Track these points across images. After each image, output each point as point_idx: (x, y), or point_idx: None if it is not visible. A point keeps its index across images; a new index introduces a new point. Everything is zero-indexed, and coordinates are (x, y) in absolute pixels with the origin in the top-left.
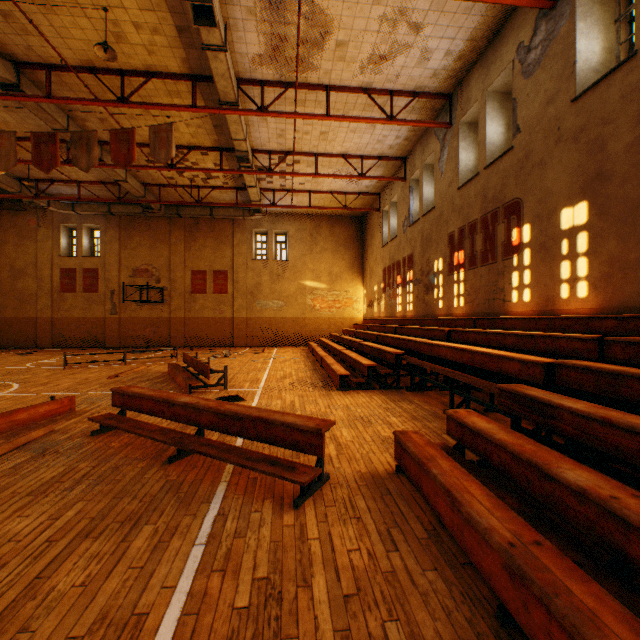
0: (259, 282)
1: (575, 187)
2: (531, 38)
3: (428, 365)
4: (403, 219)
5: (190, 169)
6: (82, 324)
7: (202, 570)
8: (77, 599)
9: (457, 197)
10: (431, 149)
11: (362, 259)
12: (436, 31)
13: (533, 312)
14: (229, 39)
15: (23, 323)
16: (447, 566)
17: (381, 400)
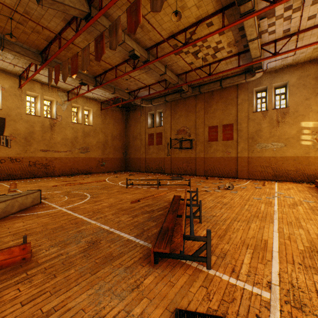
0: (258, 129)
1: None
2: None
3: None
4: None
5: (197, 40)
6: (155, 161)
7: None
8: None
9: None
10: None
11: None
12: None
13: None
14: None
15: (136, 160)
16: None
17: None
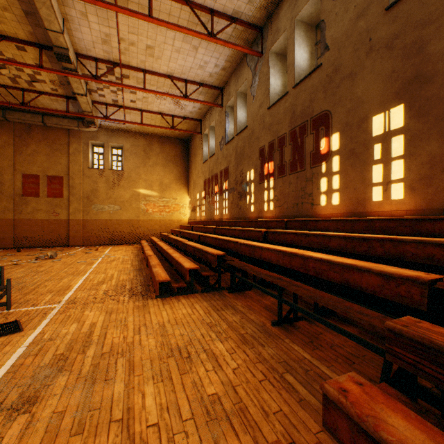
0: (95, 188)
1: (389, 93)
2: None
3: (252, 268)
4: (220, 139)
5: (0, 59)
6: None
7: None
8: None
9: (267, 116)
10: (244, 78)
11: (187, 173)
12: None
13: (343, 214)
14: None
15: None
16: None
17: (204, 310)
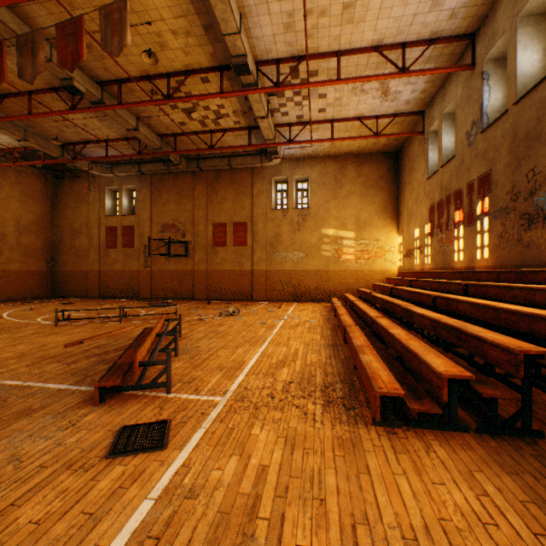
0: (278, 233)
1: None
2: None
3: None
4: (468, 126)
5: (187, 98)
6: (122, 277)
7: None
8: None
9: None
10: None
11: (396, 201)
12: None
13: None
14: None
15: (79, 276)
16: None
17: (519, 514)
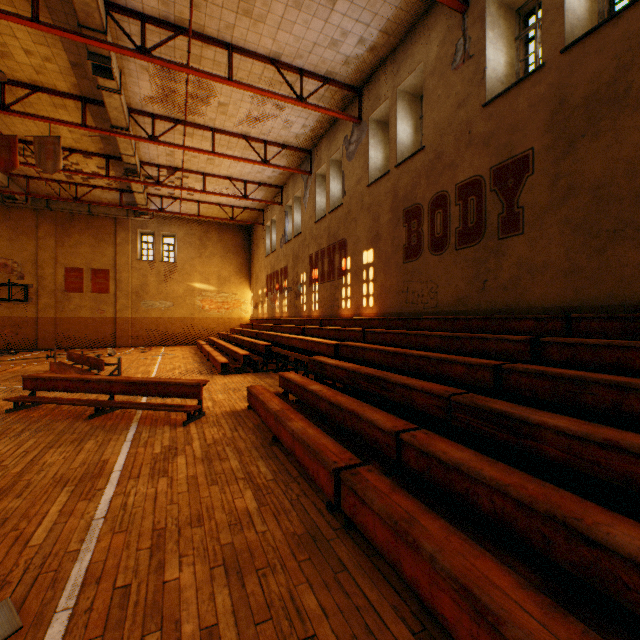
0: (145, 282)
1: (369, 239)
2: (351, 136)
3: (285, 352)
4: (281, 237)
5: (72, 171)
6: None
7: (133, 447)
8: (65, 462)
9: (314, 229)
10: (299, 186)
11: (250, 265)
12: (294, 112)
13: (352, 315)
14: (123, 81)
15: None
16: (259, 432)
17: (252, 378)
